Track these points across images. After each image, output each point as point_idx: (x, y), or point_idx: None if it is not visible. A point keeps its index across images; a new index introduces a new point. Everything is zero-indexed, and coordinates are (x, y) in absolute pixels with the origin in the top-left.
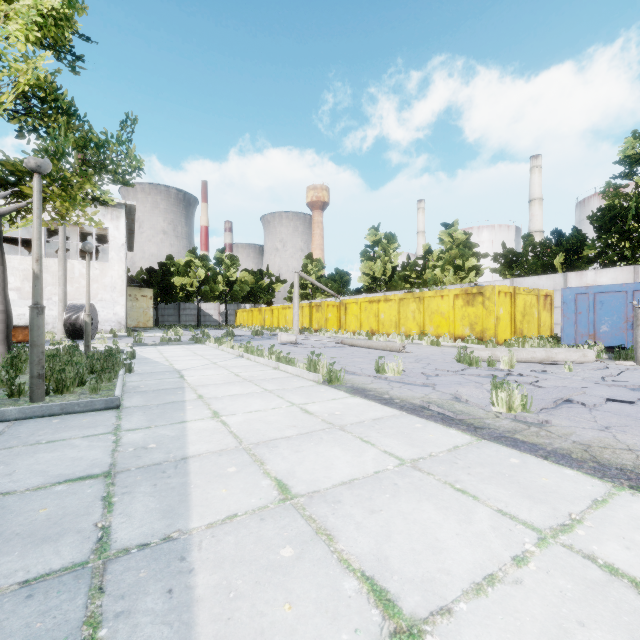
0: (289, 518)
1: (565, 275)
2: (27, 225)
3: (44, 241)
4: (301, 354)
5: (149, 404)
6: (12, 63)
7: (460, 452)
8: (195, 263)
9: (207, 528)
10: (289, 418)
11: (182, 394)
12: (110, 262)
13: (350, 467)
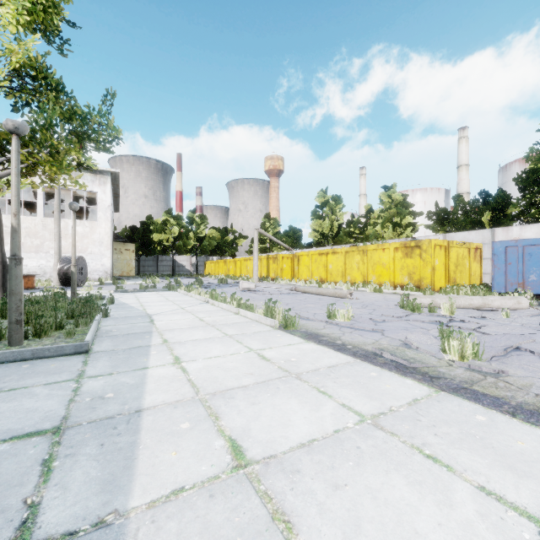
0: (242, 495)
1: (493, 230)
2: (22, 188)
3: (43, 203)
4: (259, 300)
5: (117, 349)
6: (5, 44)
7: (421, 406)
8: (170, 222)
9: (148, 508)
10: (247, 365)
11: (149, 338)
12: (98, 221)
13: (308, 424)
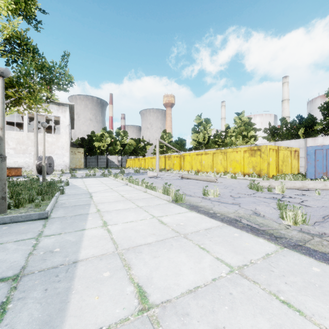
0: None
1: (305, 139)
2: (12, 113)
3: (27, 123)
4: (160, 183)
5: (66, 216)
6: None
7: (272, 260)
8: (105, 135)
9: None
10: (151, 227)
11: (88, 209)
12: (61, 134)
13: (193, 274)
